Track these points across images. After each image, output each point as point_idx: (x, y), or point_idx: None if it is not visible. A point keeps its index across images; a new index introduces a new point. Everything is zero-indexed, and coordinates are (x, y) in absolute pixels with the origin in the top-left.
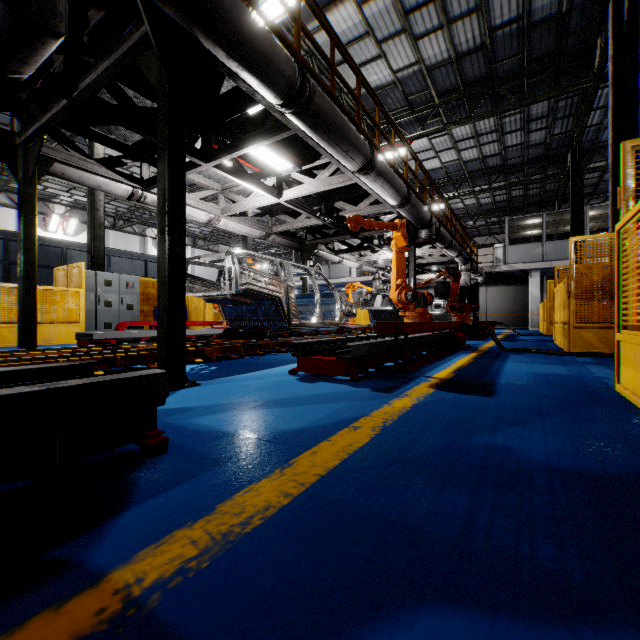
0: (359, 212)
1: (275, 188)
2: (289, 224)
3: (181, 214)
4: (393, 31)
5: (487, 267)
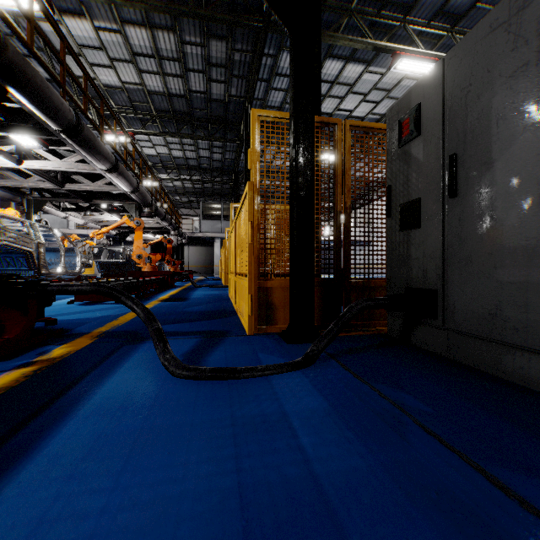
0: (96, 187)
1: (15, 155)
2: (18, 181)
3: None
4: (123, 57)
5: (189, 233)
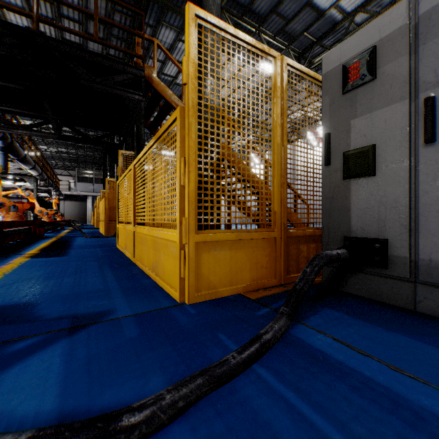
0: (11, 170)
1: None
2: None
3: None
4: None
5: (66, 191)
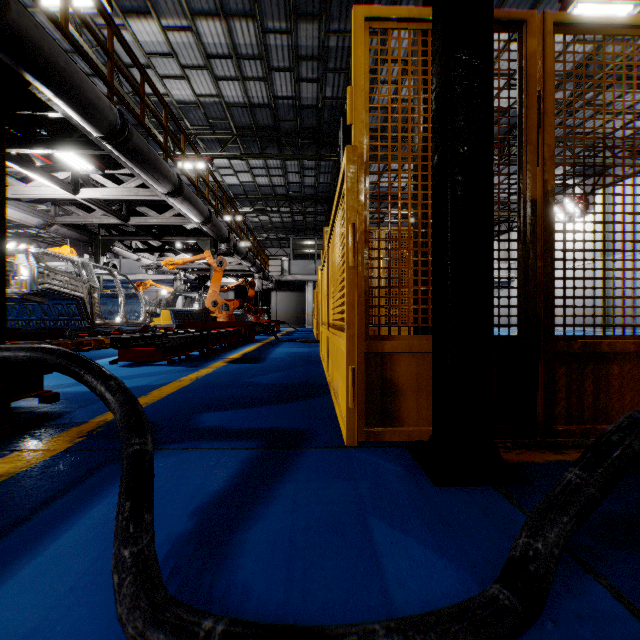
0: (164, 220)
1: (70, 183)
2: (80, 217)
3: (4, 224)
4: (196, 63)
5: (277, 276)
